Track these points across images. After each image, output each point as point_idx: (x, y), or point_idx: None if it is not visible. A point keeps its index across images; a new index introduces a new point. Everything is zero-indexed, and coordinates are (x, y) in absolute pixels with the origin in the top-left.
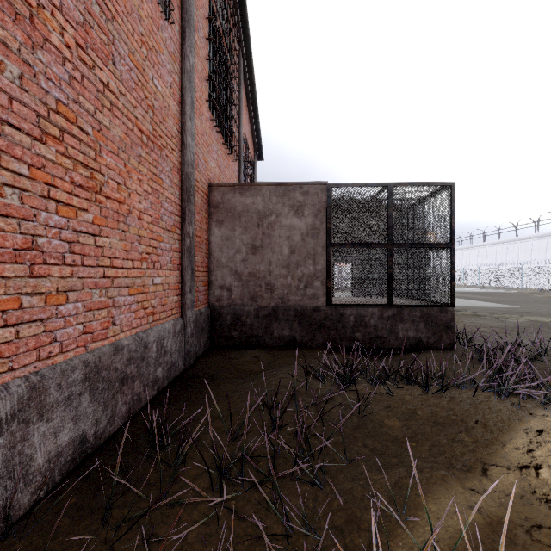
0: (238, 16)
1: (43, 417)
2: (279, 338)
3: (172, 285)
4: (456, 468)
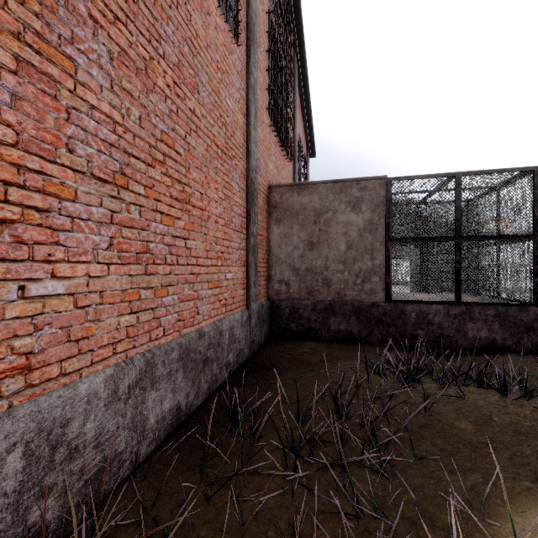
0: (293, 23)
1: (154, 387)
2: (336, 332)
3: (240, 280)
4: None
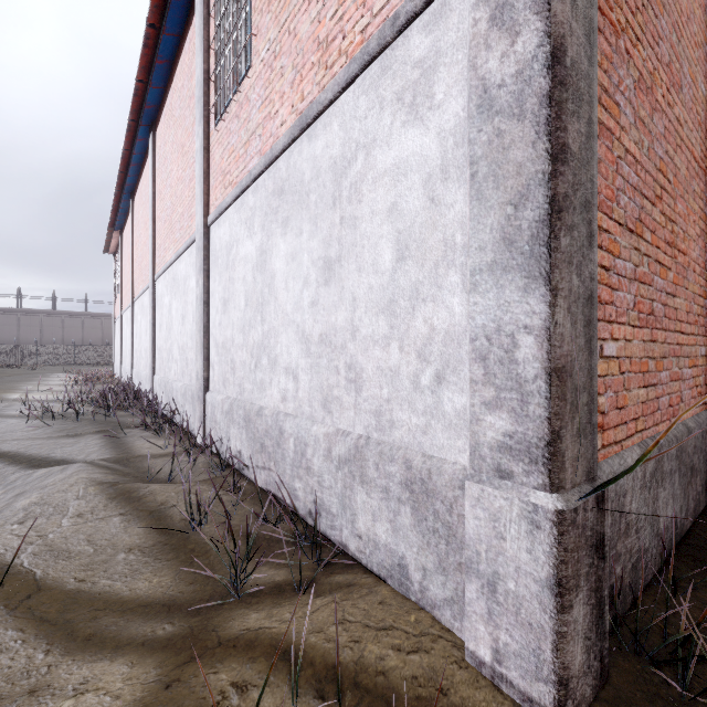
0: None
1: (661, 484)
2: None
3: None
4: None
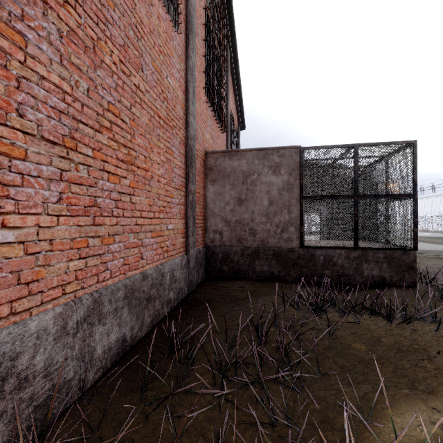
0: (226, 18)
1: (101, 322)
2: (260, 273)
3: (180, 230)
4: (419, 389)
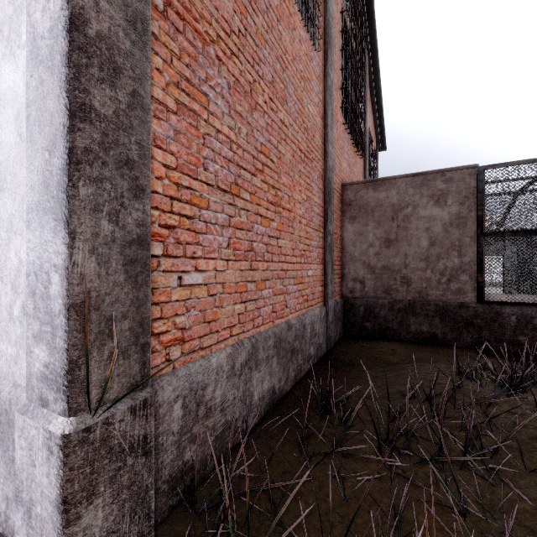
0: (364, 15)
1: (257, 368)
2: (416, 333)
3: (318, 277)
4: None
